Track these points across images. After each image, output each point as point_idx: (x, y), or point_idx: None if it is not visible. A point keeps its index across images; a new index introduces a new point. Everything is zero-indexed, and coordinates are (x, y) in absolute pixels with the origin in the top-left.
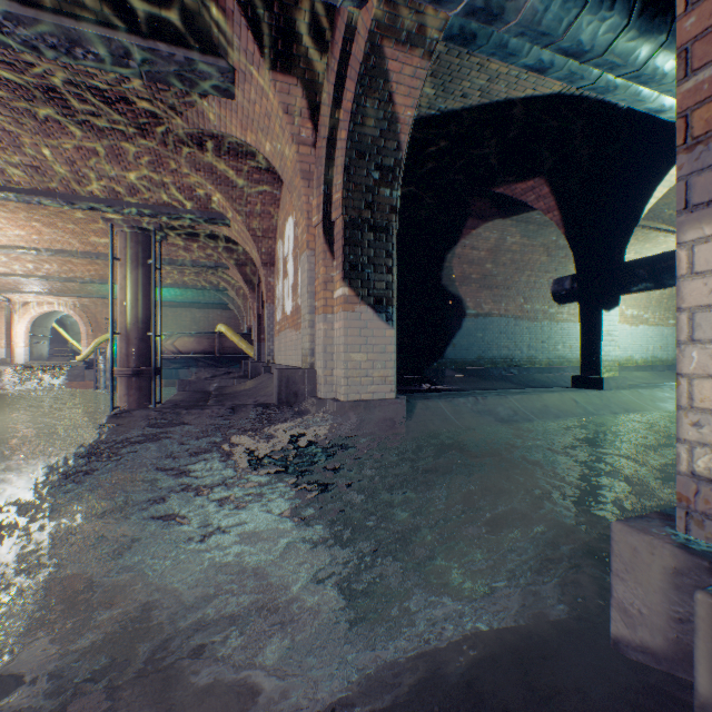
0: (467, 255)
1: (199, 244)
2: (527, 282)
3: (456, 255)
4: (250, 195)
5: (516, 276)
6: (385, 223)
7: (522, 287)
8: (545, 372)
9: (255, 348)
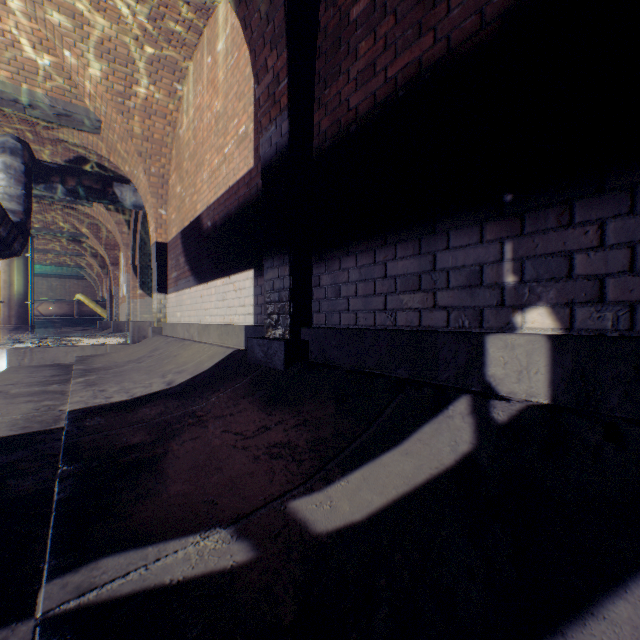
0: None
1: (64, 241)
2: None
3: None
4: (103, 228)
5: None
6: None
7: None
8: None
9: (108, 312)
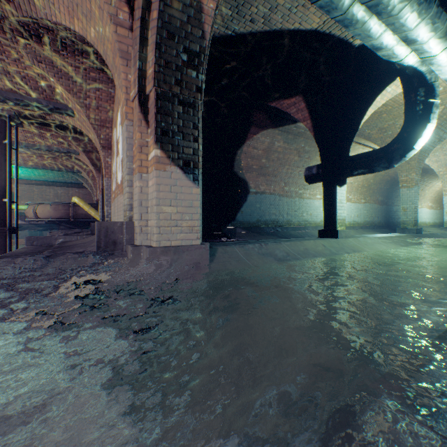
0: (251, 152)
1: (52, 132)
2: (287, 172)
3: (244, 151)
4: (89, 90)
5: (280, 168)
6: (192, 100)
7: (283, 176)
8: (297, 230)
9: (100, 214)
